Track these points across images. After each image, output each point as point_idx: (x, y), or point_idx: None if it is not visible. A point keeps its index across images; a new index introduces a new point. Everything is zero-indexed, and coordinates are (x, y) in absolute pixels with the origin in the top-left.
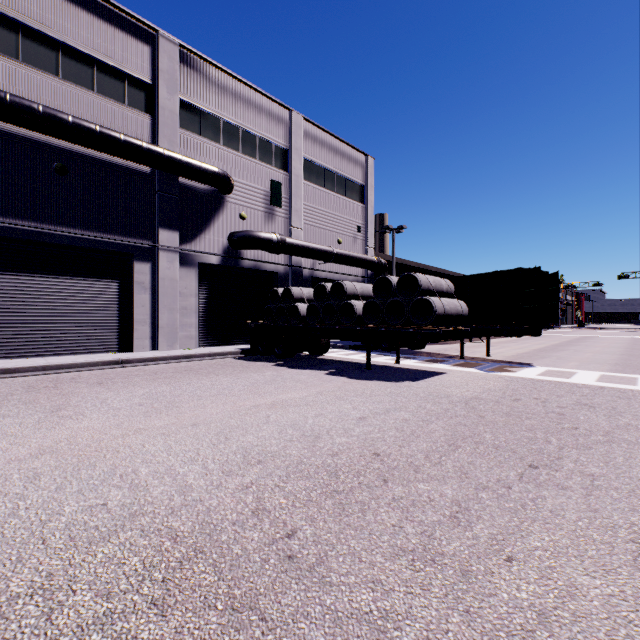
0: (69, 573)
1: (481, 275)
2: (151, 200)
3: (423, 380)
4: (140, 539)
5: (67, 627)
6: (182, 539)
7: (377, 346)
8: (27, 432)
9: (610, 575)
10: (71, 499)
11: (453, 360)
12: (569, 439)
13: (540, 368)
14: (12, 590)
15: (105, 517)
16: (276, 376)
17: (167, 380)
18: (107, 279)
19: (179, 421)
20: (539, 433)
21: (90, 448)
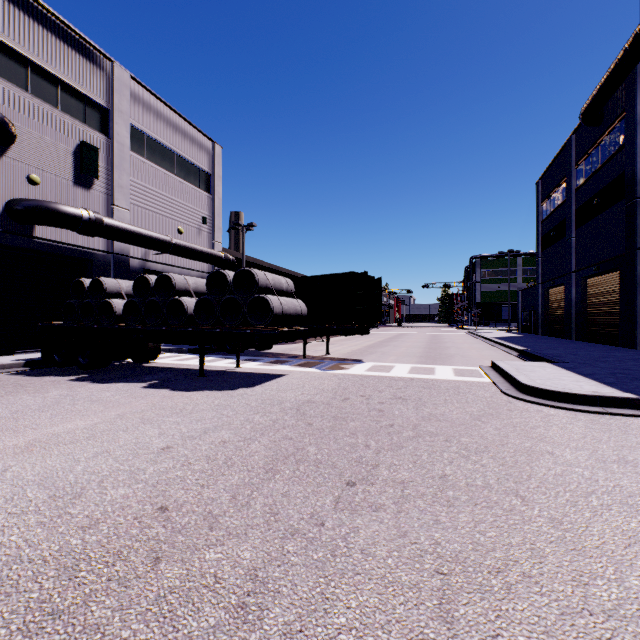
0: None
1: (321, 277)
2: None
3: (260, 385)
4: None
5: None
6: None
7: (221, 348)
8: None
9: None
10: None
11: (296, 360)
12: (386, 439)
13: (368, 364)
14: None
15: None
16: (65, 396)
17: None
18: None
19: None
20: (361, 437)
21: None
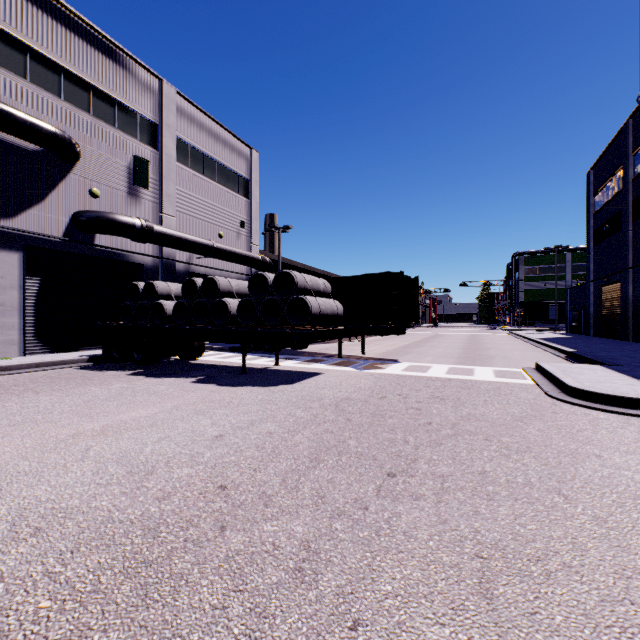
0: None
1: (356, 277)
2: None
3: (299, 382)
4: None
5: None
6: None
7: (260, 347)
8: None
9: (459, 615)
10: None
11: (332, 359)
12: (424, 436)
13: (404, 364)
14: None
15: None
16: (126, 389)
17: None
18: None
19: None
20: (399, 433)
21: None
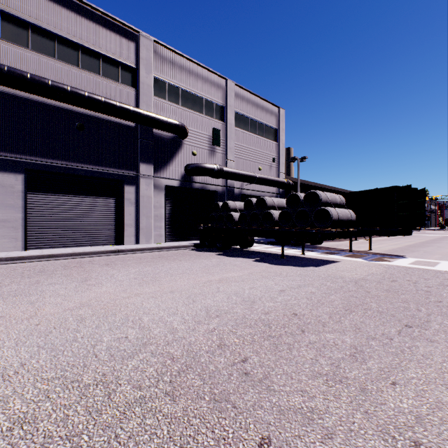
0: (115, 374)
1: (365, 191)
2: (135, 144)
3: (323, 266)
4: (152, 358)
5: (120, 403)
6: (177, 359)
7: (287, 242)
8: (71, 293)
9: None
10: (106, 333)
11: (344, 252)
12: (435, 309)
13: (411, 259)
14: (85, 381)
15: (128, 344)
16: (219, 262)
17: (148, 263)
18: (108, 197)
19: (161, 289)
20: (412, 304)
21: (110, 304)
